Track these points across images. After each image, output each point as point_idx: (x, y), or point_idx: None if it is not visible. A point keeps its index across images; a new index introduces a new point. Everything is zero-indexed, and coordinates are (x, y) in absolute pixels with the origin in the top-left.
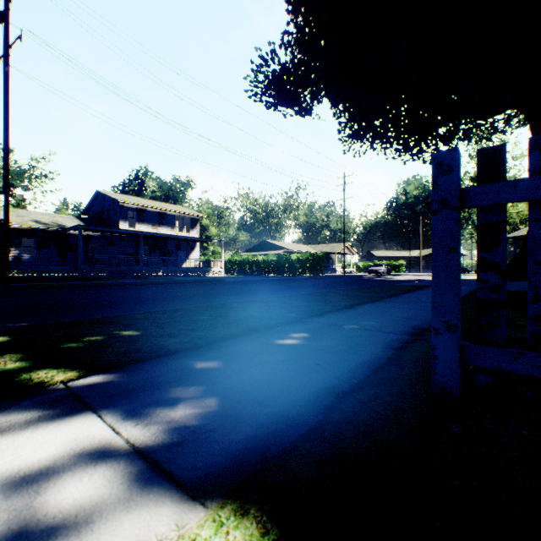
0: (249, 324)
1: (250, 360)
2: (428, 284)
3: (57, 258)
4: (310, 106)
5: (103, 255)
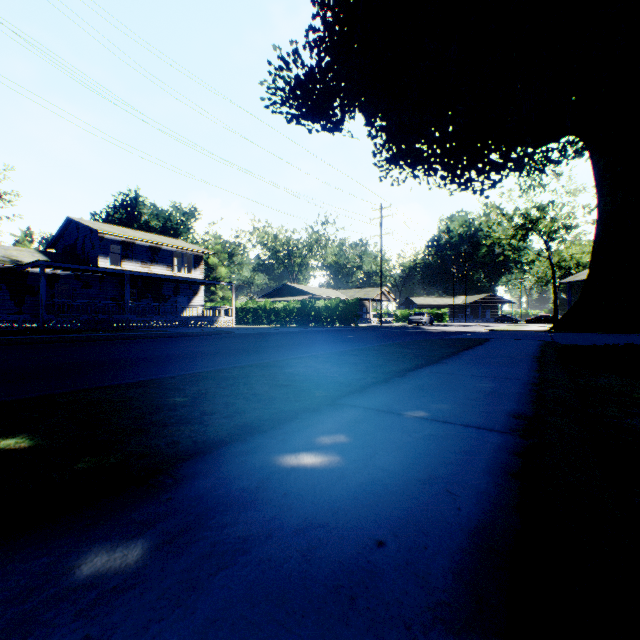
0: (248, 413)
1: (224, 533)
2: (483, 337)
3: (11, 304)
4: (341, 120)
5: (74, 300)
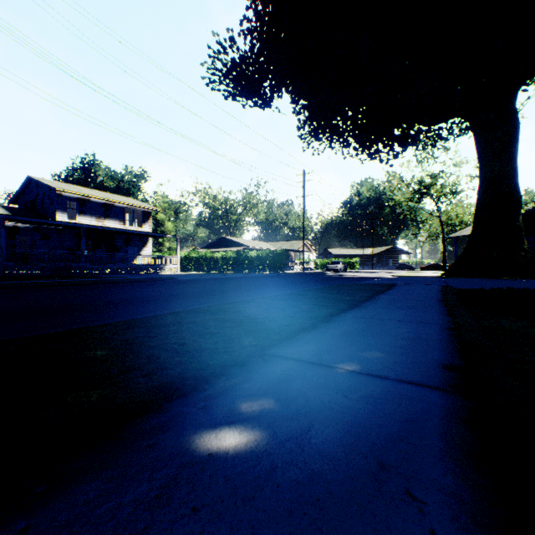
0: (171, 369)
1: None
2: (390, 282)
3: None
4: (270, 98)
5: (33, 250)
